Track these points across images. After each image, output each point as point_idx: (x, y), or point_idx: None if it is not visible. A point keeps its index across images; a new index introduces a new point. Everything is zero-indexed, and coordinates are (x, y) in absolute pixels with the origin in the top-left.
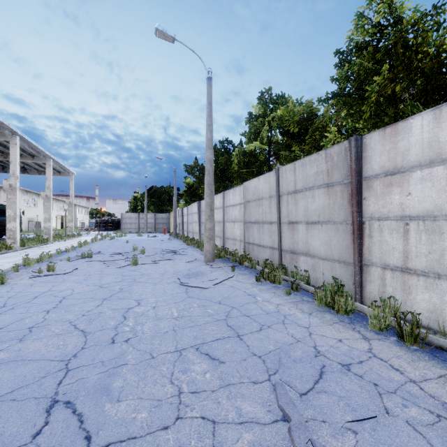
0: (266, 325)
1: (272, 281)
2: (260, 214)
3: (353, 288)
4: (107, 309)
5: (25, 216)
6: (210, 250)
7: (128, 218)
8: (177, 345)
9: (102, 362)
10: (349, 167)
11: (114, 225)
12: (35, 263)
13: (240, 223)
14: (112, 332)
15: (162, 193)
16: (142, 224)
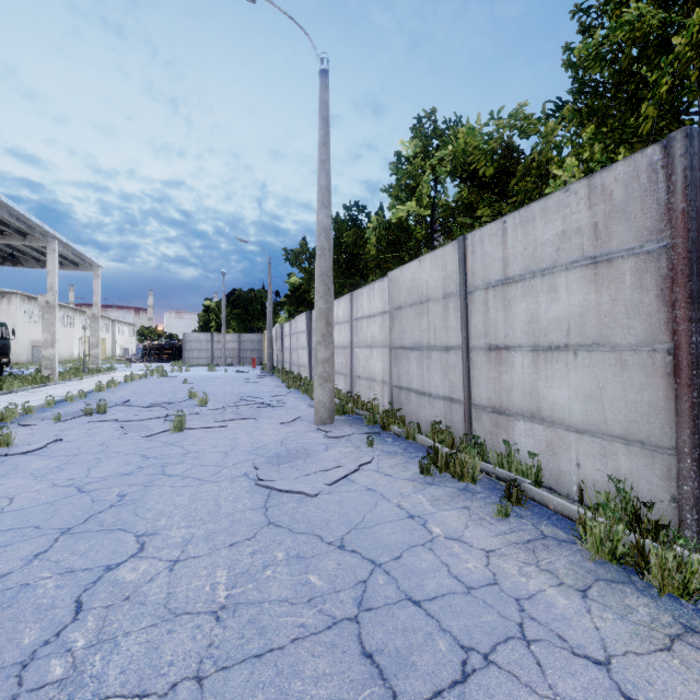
0: (477, 649)
1: (458, 475)
2: (424, 332)
3: (670, 508)
4: (48, 573)
5: (26, 337)
6: (325, 401)
7: (195, 341)
8: None
9: None
10: (663, 209)
11: (174, 352)
12: None
13: (382, 350)
14: (0, 689)
15: (251, 300)
16: (217, 351)
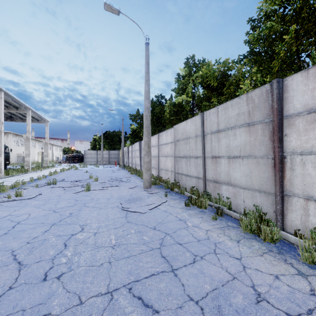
0: (199, 255)
1: (199, 206)
2: (188, 150)
3: (273, 215)
4: (51, 236)
5: (15, 152)
6: (148, 179)
7: (89, 154)
8: (109, 284)
9: (22, 312)
10: (270, 107)
11: (80, 159)
12: (10, 189)
13: (171, 158)
14: (47, 264)
15: (114, 136)
16: (99, 158)
